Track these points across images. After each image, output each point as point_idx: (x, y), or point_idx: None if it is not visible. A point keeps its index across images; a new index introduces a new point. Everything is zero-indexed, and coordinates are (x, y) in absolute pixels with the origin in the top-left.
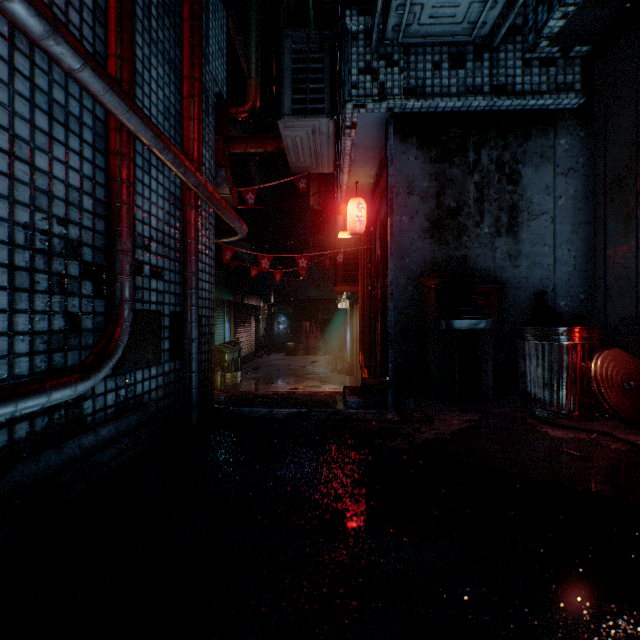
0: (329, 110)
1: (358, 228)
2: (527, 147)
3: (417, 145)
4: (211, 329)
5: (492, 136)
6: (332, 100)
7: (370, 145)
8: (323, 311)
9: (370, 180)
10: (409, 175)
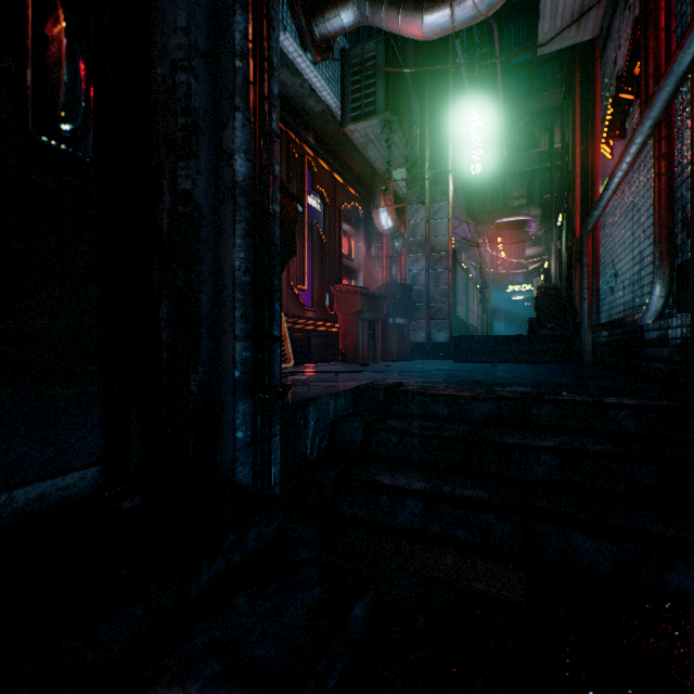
0: None
1: None
2: None
3: None
4: None
5: None
6: None
7: None
8: None
9: None
10: None
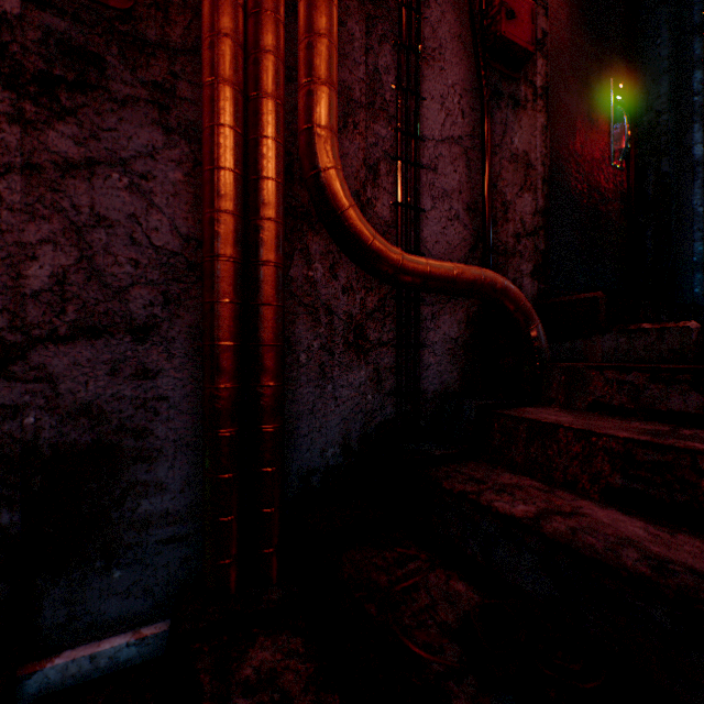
0: None
1: None
2: None
3: None
4: None
5: None
6: None
7: None
8: None
9: None
10: None
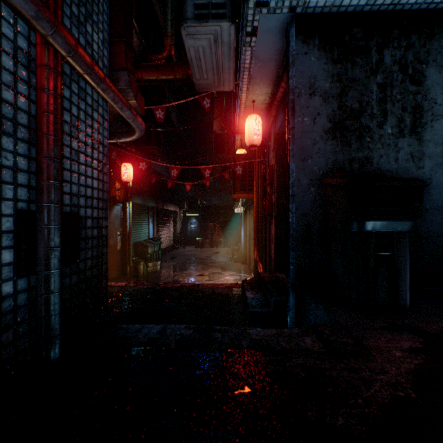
0: (230, 14)
1: (255, 141)
2: (431, 47)
3: (319, 46)
4: (102, 231)
5: (395, 36)
6: (233, 4)
7: (268, 58)
8: (223, 215)
9: (265, 99)
10: (311, 76)
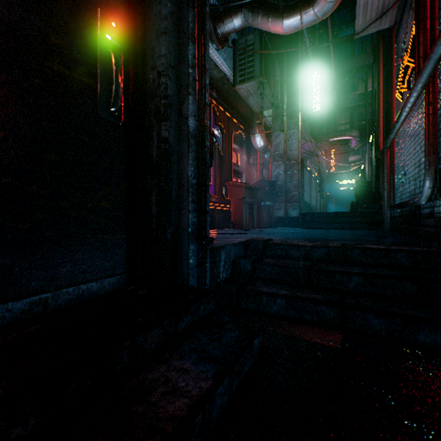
0: None
1: None
2: None
3: None
4: None
5: None
6: None
7: None
8: None
9: None
10: None
